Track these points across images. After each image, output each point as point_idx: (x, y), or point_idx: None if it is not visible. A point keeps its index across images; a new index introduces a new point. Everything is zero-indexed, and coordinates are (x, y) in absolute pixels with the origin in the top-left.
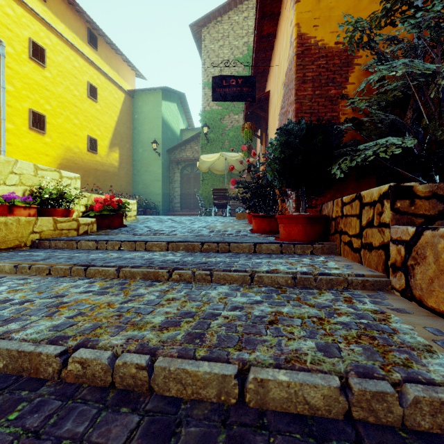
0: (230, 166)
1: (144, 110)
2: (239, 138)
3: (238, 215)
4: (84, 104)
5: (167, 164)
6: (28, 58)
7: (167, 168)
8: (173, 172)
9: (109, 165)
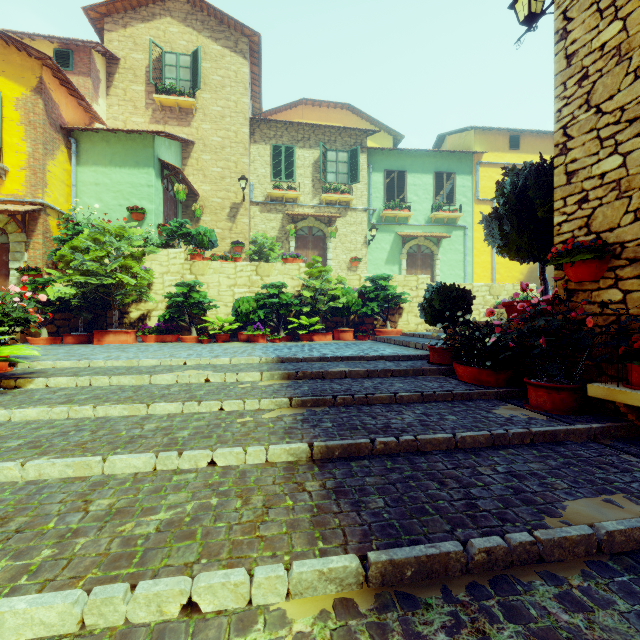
0: None
1: None
2: None
3: None
4: None
5: None
6: None
7: None
8: None
9: None
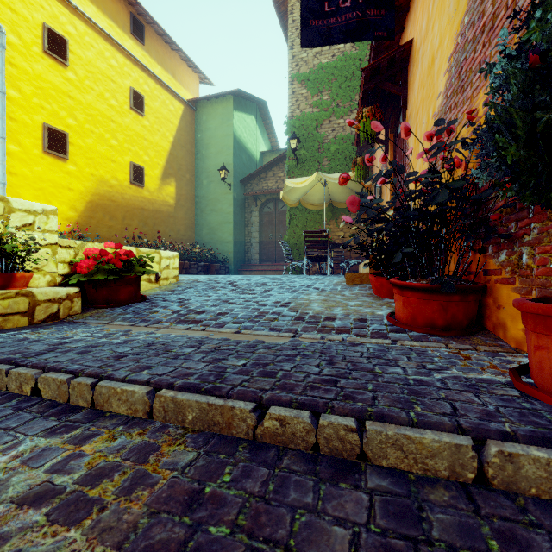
0: (341, 176)
1: (210, 126)
2: (346, 153)
3: (351, 276)
4: (126, 118)
5: (241, 199)
6: (41, 52)
7: (241, 206)
8: (249, 211)
9: (162, 203)
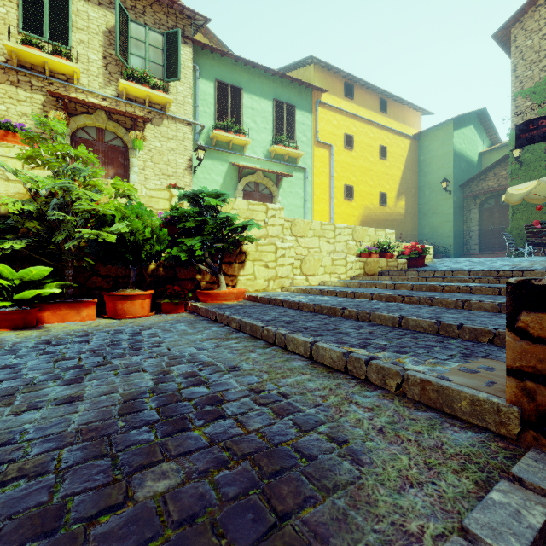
0: (536, 207)
1: (431, 149)
2: None
3: None
4: (377, 166)
5: (460, 200)
6: (343, 148)
7: (460, 206)
8: (467, 209)
9: (396, 214)
